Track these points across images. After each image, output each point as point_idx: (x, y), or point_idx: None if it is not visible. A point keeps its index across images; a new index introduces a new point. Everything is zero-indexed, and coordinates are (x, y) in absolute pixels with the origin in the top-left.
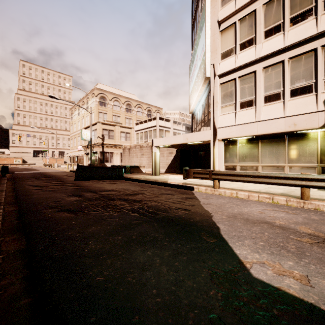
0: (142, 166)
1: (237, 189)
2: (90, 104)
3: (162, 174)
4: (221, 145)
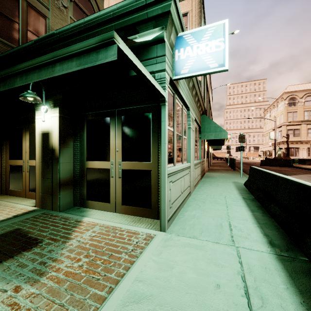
0: None
1: None
2: (279, 107)
3: None
4: None
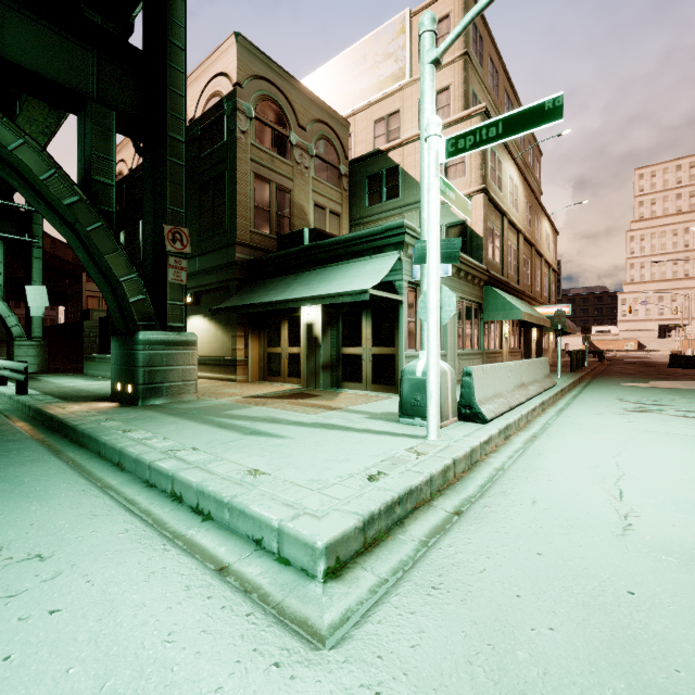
0: None
1: None
2: None
3: None
4: None
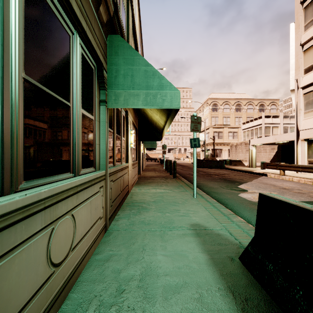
0: (244, 160)
1: (299, 177)
2: (204, 111)
3: (259, 167)
4: (303, 144)
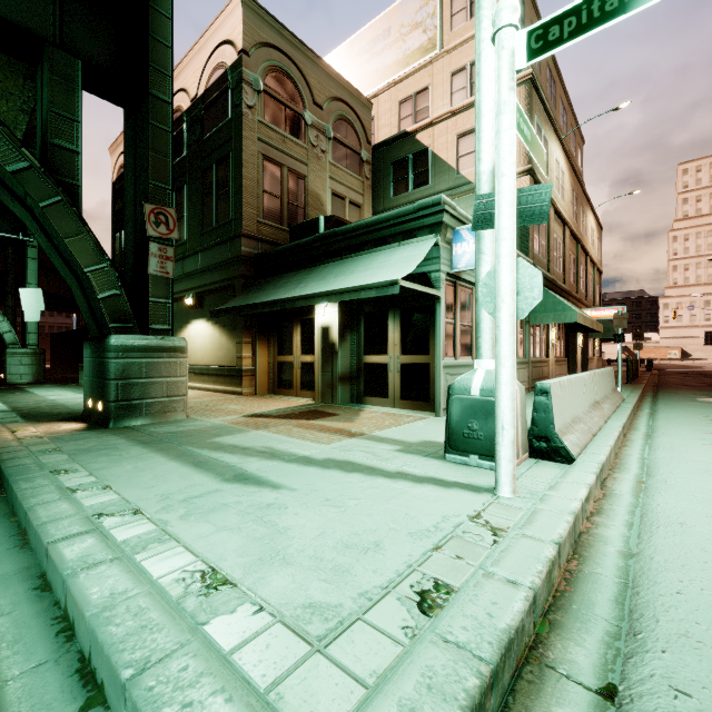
0: None
1: None
2: None
3: None
4: None
